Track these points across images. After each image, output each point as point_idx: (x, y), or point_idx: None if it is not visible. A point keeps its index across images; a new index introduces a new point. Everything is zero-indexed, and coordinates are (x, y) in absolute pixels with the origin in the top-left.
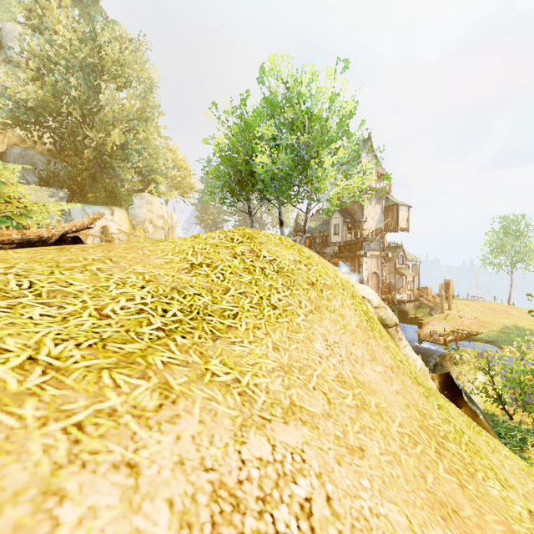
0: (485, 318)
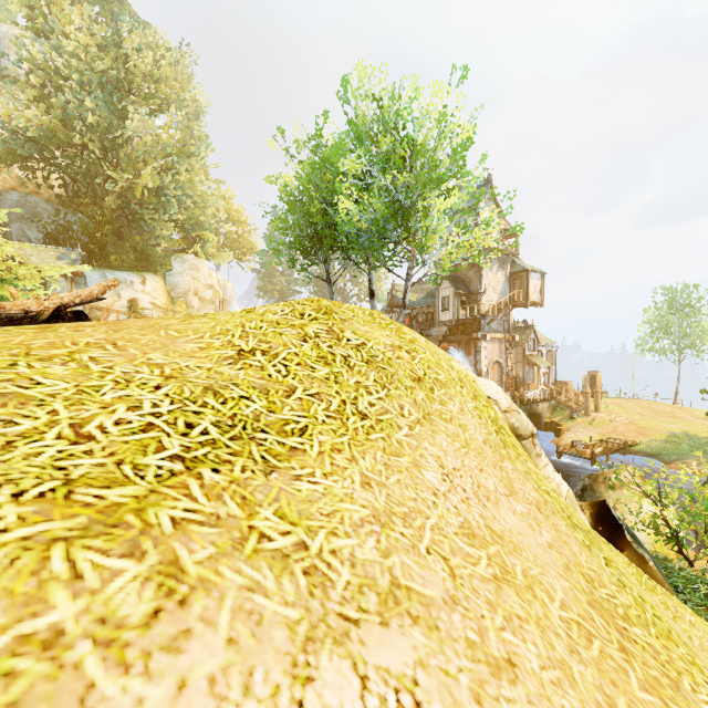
0: (645, 422)
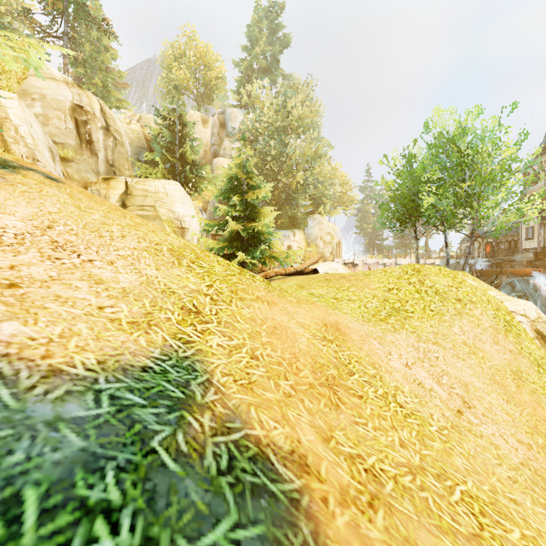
0: None
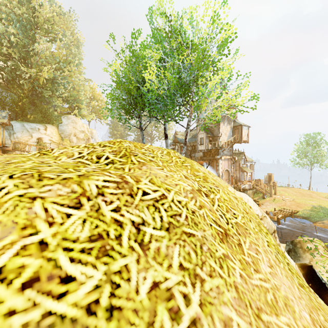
0: (299, 200)
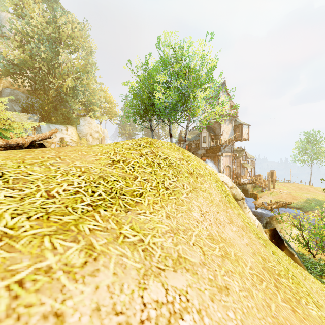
0: (295, 193)
